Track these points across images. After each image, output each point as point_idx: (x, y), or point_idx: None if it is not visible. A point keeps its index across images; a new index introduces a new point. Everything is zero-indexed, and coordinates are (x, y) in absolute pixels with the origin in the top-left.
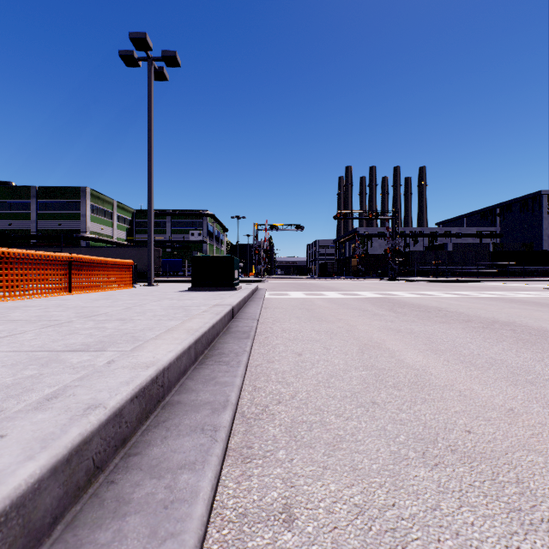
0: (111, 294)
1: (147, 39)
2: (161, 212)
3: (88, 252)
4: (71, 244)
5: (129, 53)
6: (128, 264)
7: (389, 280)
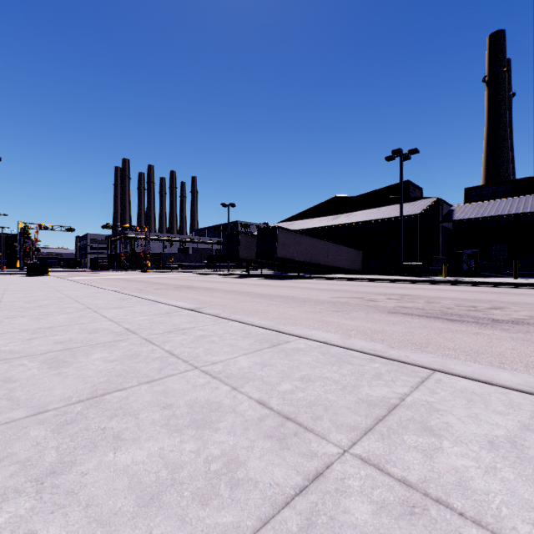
0: None
1: None
2: None
3: None
4: None
5: None
6: None
7: (142, 272)
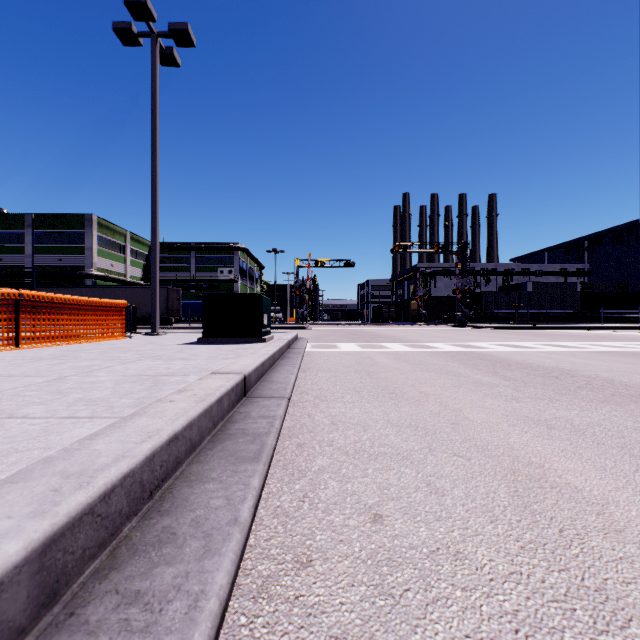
0: (79, 349)
1: (149, 5)
2: (184, 245)
3: (91, 293)
4: (74, 283)
5: (126, 26)
6: (118, 306)
7: (458, 327)
